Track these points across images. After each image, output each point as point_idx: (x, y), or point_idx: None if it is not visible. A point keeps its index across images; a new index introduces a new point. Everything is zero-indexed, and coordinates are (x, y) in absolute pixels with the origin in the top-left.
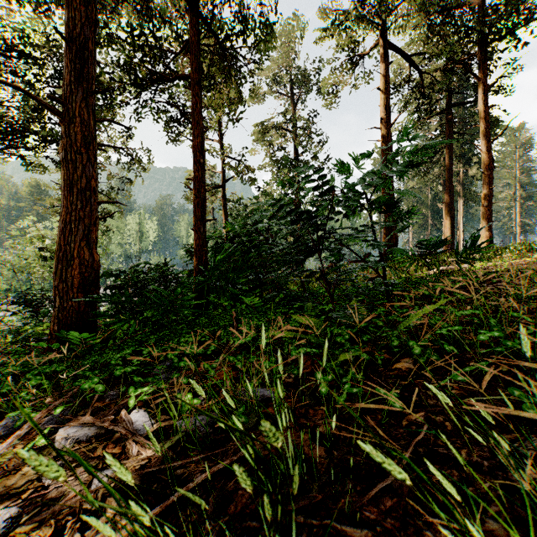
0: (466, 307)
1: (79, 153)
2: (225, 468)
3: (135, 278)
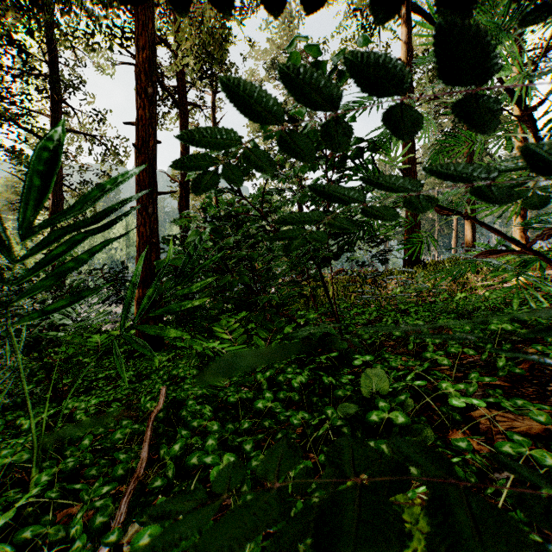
0: None
1: None
2: None
3: None
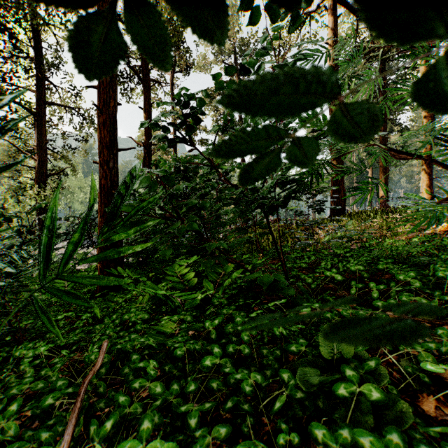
0: None
1: None
2: None
3: None
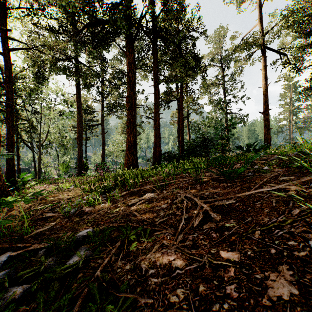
0: None
1: (158, 128)
2: None
3: (169, 154)
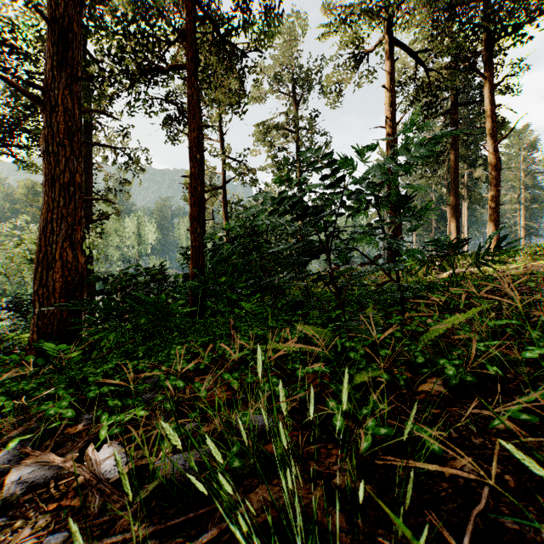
0: (490, 314)
1: (61, 144)
2: (210, 539)
3: (124, 283)
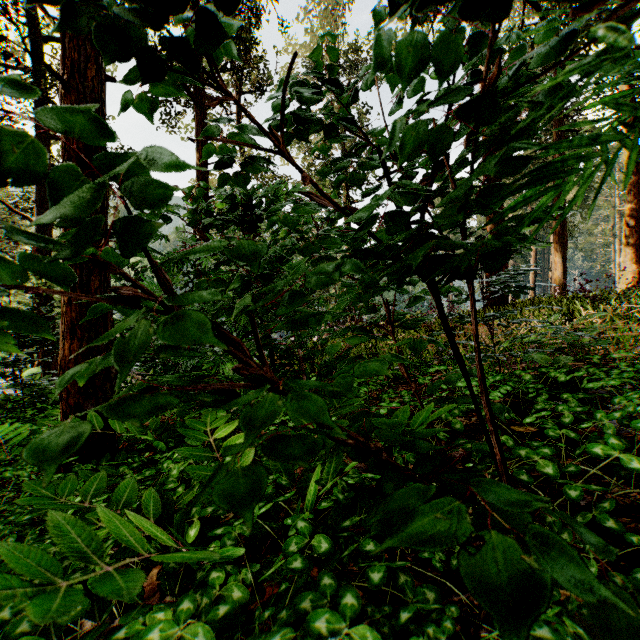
0: None
1: None
2: None
3: None
